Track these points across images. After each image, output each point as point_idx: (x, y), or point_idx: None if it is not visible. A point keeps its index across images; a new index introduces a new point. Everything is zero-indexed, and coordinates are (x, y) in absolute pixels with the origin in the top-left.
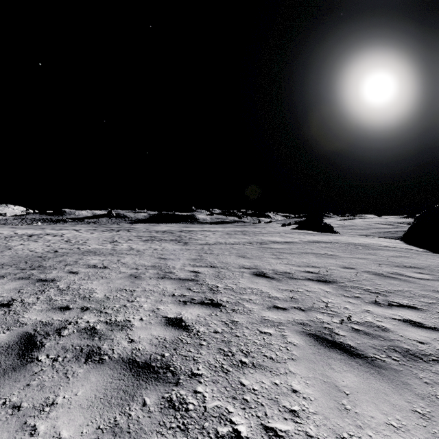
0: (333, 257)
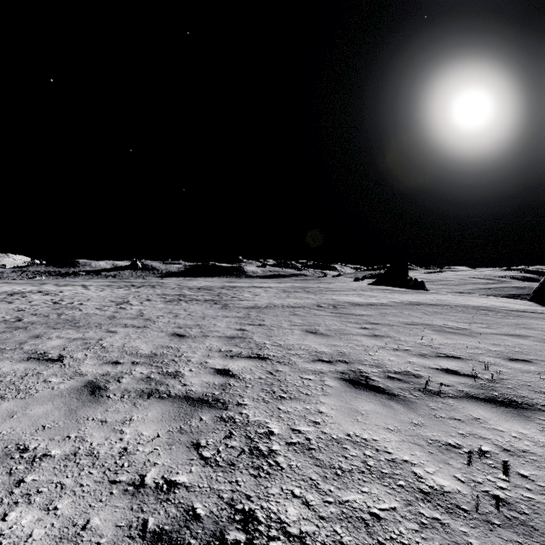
0: (466, 333)
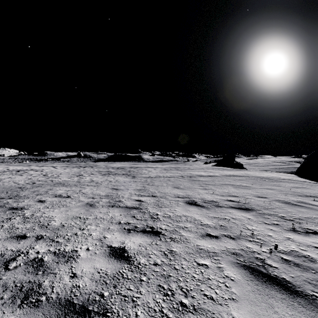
0: (248, 188)
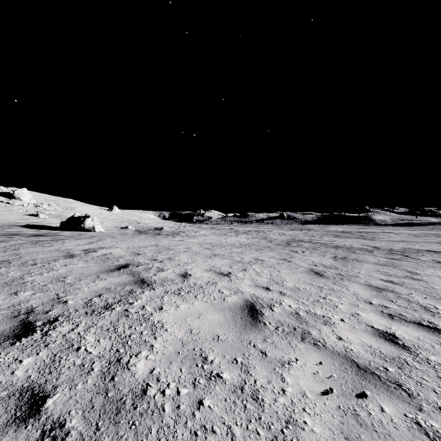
0: None
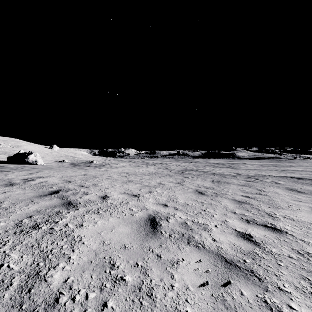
0: None
